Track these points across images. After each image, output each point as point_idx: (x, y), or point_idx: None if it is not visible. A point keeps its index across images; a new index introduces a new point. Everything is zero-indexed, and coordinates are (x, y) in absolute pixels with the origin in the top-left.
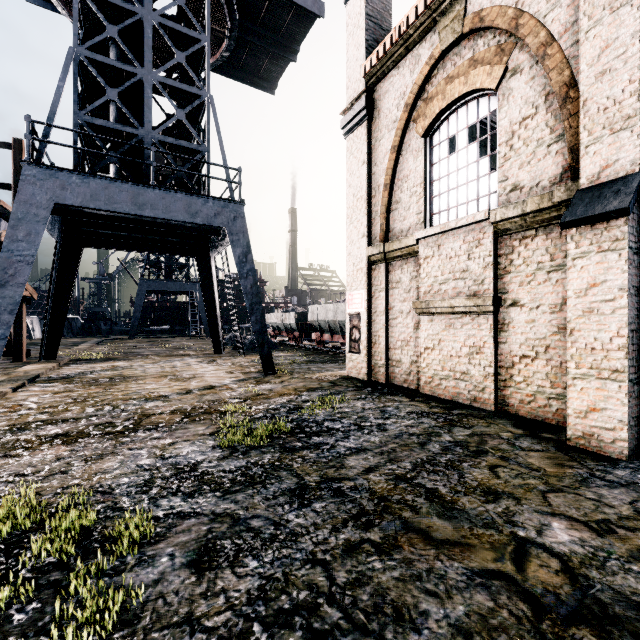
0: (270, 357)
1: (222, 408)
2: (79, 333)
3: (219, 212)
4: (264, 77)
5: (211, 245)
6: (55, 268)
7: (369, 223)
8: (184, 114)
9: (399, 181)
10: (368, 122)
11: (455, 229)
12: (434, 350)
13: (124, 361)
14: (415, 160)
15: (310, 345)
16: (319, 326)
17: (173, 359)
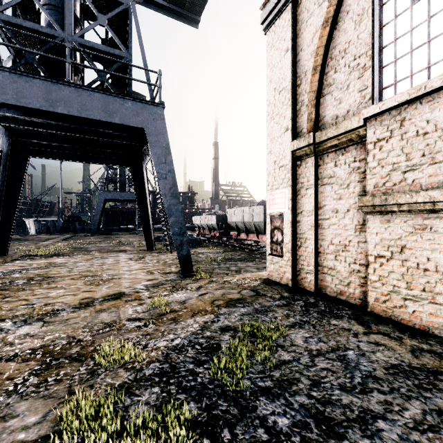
0: (189, 258)
1: (101, 350)
2: (61, 231)
3: (138, 113)
4: (189, 12)
5: (143, 156)
6: (2, 175)
7: (293, 115)
8: (106, 20)
9: (333, 59)
10: (292, 5)
11: (436, 91)
12: (393, 260)
13: (65, 257)
14: (357, 26)
15: (228, 242)
16: (236, 226)
17: (109, 255)
